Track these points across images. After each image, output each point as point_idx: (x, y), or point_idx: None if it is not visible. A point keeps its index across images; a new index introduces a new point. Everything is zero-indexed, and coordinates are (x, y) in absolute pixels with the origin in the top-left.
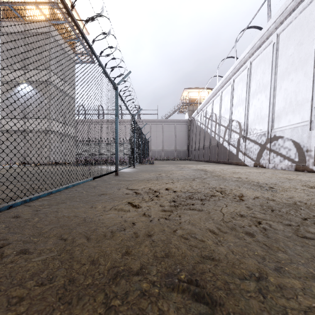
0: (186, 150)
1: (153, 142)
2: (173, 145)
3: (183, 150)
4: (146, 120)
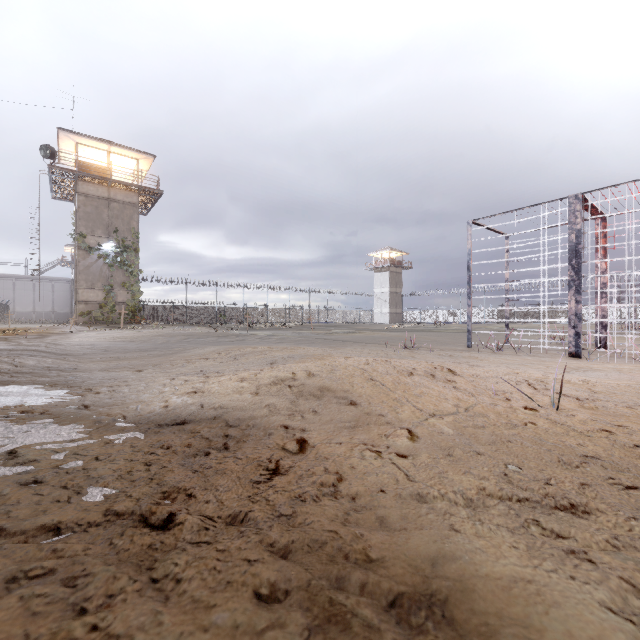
0: (69, 312)
1: (19, 303)
2: (50, 307)
3: (65, 313)
4: (7, 275)
